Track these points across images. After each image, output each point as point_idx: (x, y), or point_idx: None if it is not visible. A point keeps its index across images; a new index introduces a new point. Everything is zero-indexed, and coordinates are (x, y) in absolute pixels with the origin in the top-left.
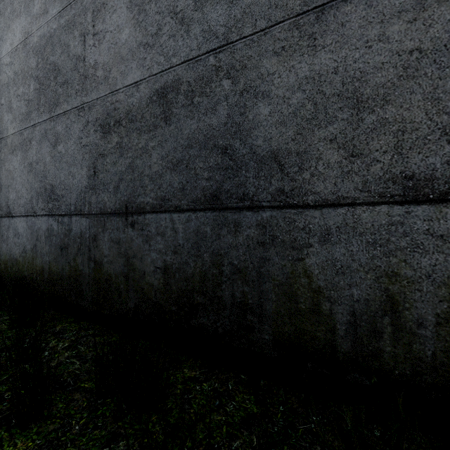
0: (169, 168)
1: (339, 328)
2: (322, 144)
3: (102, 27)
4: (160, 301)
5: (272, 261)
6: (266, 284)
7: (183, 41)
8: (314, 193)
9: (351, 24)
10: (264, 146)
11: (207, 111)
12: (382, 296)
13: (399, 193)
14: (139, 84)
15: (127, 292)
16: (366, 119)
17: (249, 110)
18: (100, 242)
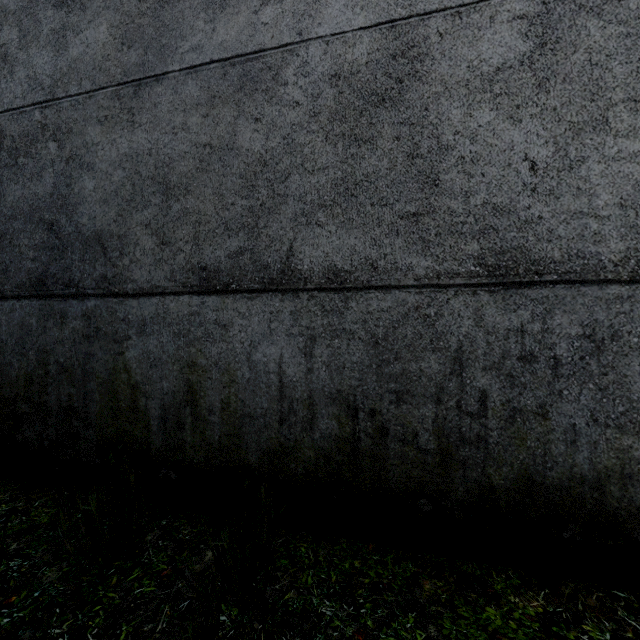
0: None
1: (153, 424)
2: (139, 229)
3: None
4: None
5: (96, 356)
6: (91, 383)
7: (6, 83)
8: (133, 280)
9: (162, 106)
10: (89, 225)
11: (32, 176)
12: (185, 387)
13: (197, 283)
14: None
15: None
16: (173, 207)
17: (75, 181)
18: None
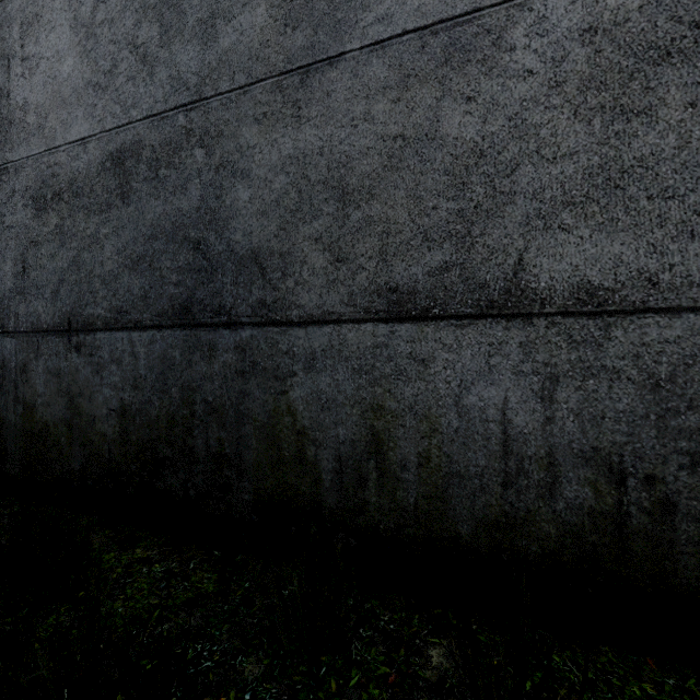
0: (128, 267)
1: (324, 479)
2: (307, 244)
3: (35, 49)
4: (116, 458)
5: (253, 395)
6: (245, 426)
7: (145, 87)
8: (299, 306)
9: (337, 95)
10: (244, 243)
11: (175, 189)
12: (368, 435)
13: (384, 308)
14: (87, 142)
15: (71, 447)
16: (352, 216)
17: (227, 192)
18: (31, 375)
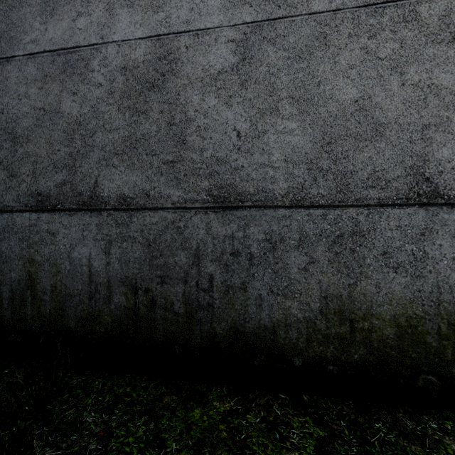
0: None
1: (4, 303)
2: None
3: None
4: None
5: None
6: None
7: None
8: None
9: (11, 79)
10: None
11: None
12: (27, 276)
13: (35, 204)
14: None
15: None
16: (19, 151)
17: None
18: None
